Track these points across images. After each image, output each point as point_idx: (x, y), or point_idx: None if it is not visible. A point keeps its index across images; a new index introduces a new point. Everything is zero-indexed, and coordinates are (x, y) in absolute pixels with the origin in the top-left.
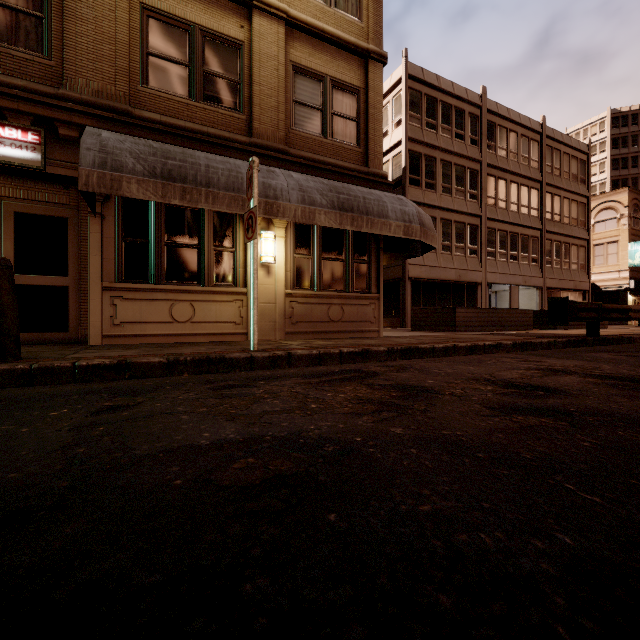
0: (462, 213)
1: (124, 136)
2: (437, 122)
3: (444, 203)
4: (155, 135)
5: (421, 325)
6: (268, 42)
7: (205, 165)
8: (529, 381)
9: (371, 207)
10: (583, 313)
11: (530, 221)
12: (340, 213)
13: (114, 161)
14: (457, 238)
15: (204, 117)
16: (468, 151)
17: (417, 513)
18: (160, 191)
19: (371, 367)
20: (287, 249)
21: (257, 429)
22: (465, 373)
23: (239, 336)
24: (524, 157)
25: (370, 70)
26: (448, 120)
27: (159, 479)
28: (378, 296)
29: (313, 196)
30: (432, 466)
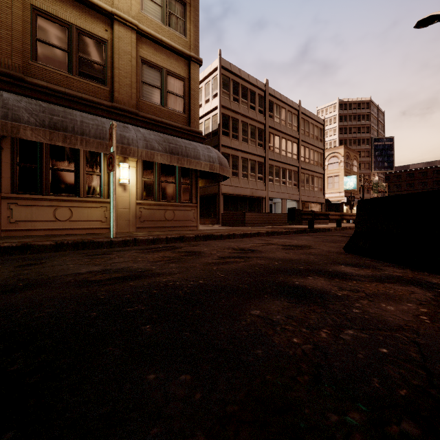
0: (254, 154)
1: (20, 97)
2: (239, 97)
3: (243, 148)
4: (43, 96)
5: (227, 223)
6: (124, 43)
7: (80, 121)
8: (251, 248)
9: (190, 152)
10: (305, 216)
11: (293, 161)
12: (170, 155)
13: (13, 115)
14: (251, 170)
15: (79, 86)
16: (257, 117)
17: (161, 281)
18: (48, 136)
19: (181, 244)
20: (137, 175)
21: (109, 267)
22: (226, 246)
23: (104, 230)
24: (289, 123)
25: (191, 68)
26: (246, 97)
27: (64, 281)
28: (196, 205)
29: (153, 144)
30: (177, 272)
